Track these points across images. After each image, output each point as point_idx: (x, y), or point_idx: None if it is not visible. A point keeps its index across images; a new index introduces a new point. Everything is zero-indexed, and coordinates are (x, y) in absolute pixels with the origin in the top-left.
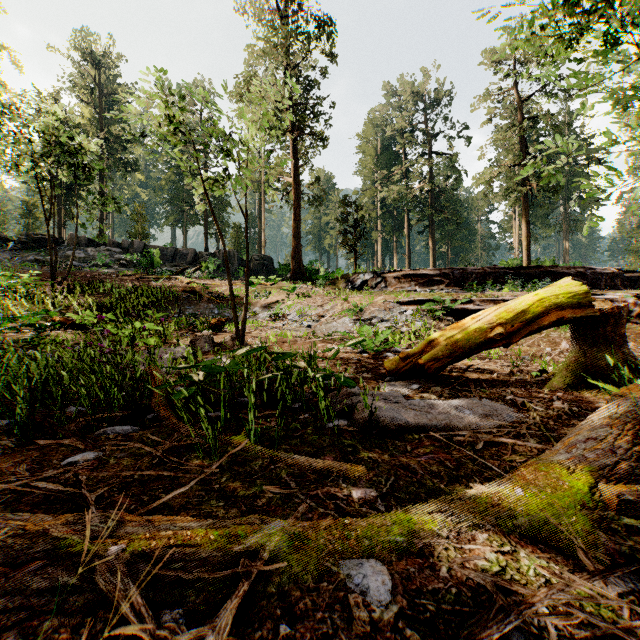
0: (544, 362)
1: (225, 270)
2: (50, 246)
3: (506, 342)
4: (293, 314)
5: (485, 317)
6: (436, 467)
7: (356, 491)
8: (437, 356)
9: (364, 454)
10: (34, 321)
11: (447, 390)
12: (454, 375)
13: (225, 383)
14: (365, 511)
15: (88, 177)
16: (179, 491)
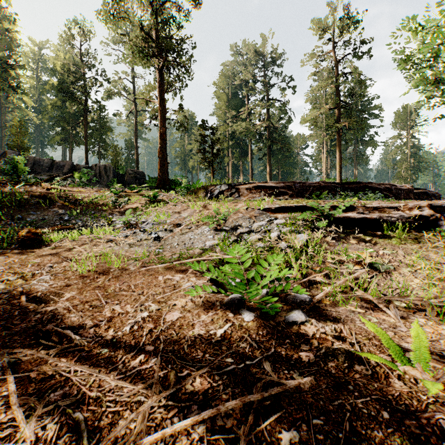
0: None
1: (101, 181)
2: None
3: None
4: (148, 221)
5: None
6: None
7: None
8: None
9: None
10: None
11: None
12: None
13: None
14: None
15: None
16: None
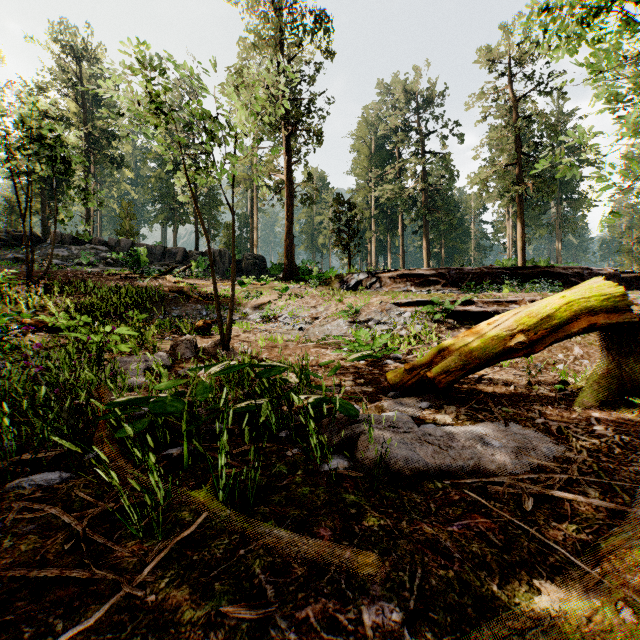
0: (563, 372)
1: (216, 269)
2: (26, 243)
3: (527, 351)
4: (285, 315)
5: (503, 323)
6: (478, 546)
7: (368, 608)
8: (449, 368)
9: (373, 521)
10: (2, 324)
11: (463, 410)
12: (465, 388)
13: (188, 414)
14: None
15: (68, 170)
16: (76, 630)
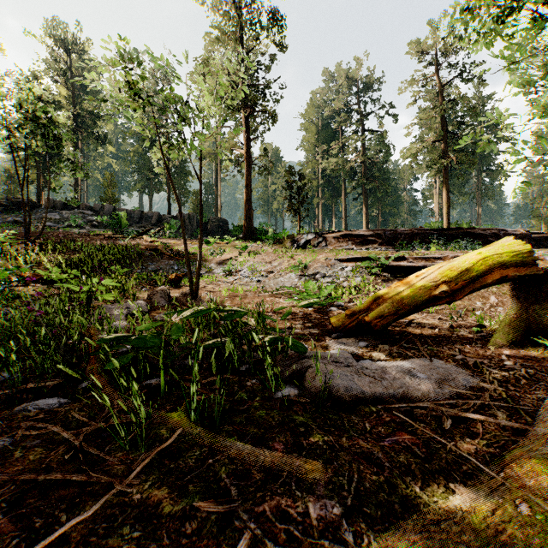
0: (480, 317)
1: (185, 231)
2: (24, 208)
3: (449, 299)
4: (244, 270)
5: (429, 275)
6: (404, 457)
7: (313, 504)
8: (383, 313)
9: (319, 437)
10: (4, 276)
11: (395, 348)
12: (397, 330)
13: (165, 350)
14: (328, 546)
15: (60, 146)
16: (78, 519)
